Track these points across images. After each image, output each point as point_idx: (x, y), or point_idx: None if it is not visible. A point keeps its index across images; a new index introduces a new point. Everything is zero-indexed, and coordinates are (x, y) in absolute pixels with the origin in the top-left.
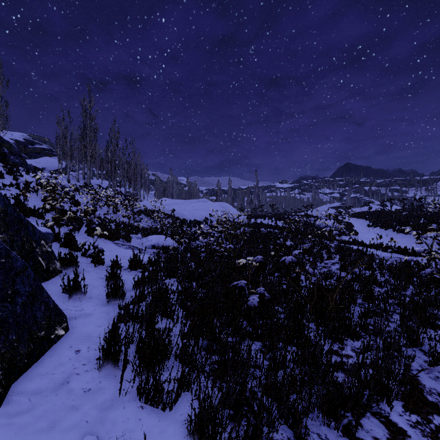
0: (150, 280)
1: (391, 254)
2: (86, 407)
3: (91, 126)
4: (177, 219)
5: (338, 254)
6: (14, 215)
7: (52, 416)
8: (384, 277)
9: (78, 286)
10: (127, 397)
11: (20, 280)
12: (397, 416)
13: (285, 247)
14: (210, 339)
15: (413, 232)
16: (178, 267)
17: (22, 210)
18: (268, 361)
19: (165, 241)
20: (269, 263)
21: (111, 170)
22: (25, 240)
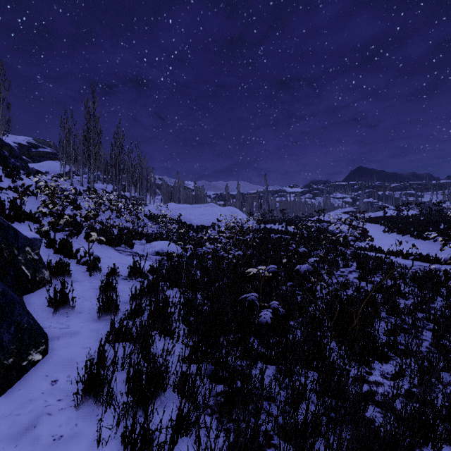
0: (149, 291)
1: (413, 261)
2: None
3: (95, 128)
4: (183, 224)
5: (355, 262)
6: None
7: None
8: (409, 287)
9: (65, 299)
10: (108, 447)
11: None
12: None
13: (298, 254)
14: (215, 365)
15: (439, 237)
16: (182, 275)
17: (16, 214)
18: (285, 393)
19: (170, 247)
20: (281, 272)
21: (116, 174)
22: (4, 246)
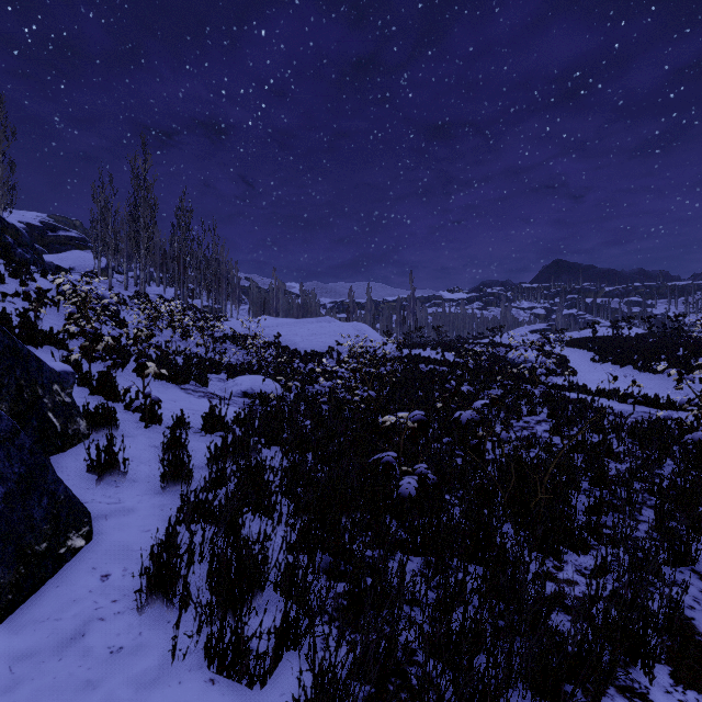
0: (236, 450)
1: (633, 406)
2: (111, 682)
3: (147, 201)
4: (283, 350)
5: (546, 407)
6: (4, 342)
7: (49, 701)
8: (624, 445)
9: (114, 461)
10: (187, 662)
11: (4, 454)
12: (661, 693)
13: (459, 396)
14: (334, 555)
15: (671, 370)
16: (284, 427)
17: (30, 335)
18: (434, 594)
19: (264, 385)
20: (433, 422)
21: (179, 272)
22: (24, 384)
